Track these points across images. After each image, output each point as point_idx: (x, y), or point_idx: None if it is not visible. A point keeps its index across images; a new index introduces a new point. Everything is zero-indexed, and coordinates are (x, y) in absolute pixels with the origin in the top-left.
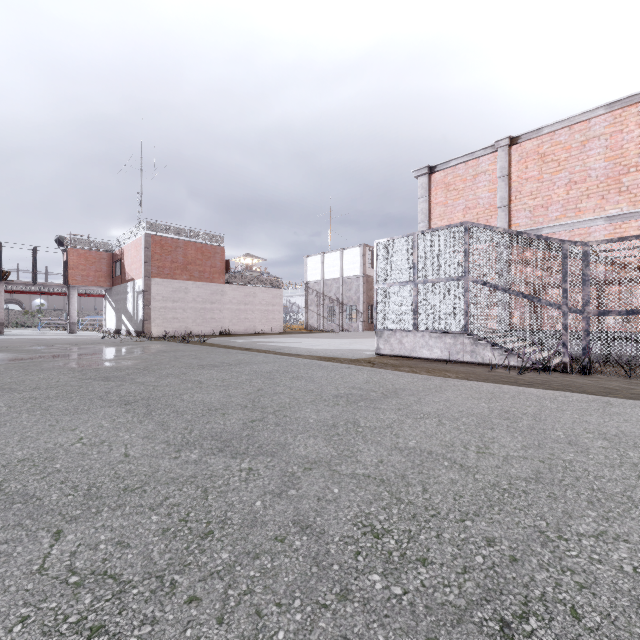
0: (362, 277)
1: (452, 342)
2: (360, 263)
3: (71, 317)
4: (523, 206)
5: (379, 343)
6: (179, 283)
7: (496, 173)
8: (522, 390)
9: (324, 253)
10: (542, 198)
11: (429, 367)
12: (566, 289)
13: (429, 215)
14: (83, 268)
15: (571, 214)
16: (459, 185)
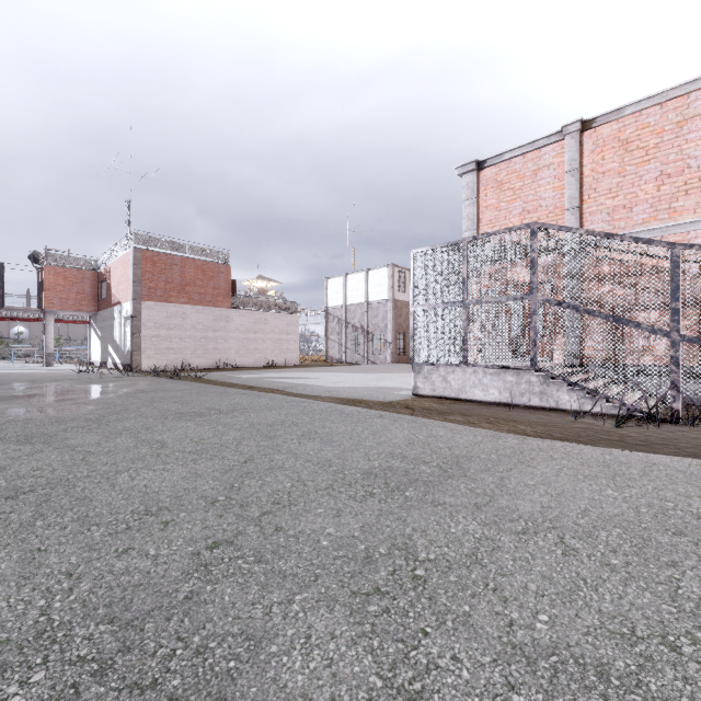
0: (390, 302)
1: (514, 380)
2: (388, 286)
3: (47, 347)
4: (599, 207)
5: (417, 381)
6: (175, 307)
7: (563, 167)
8: (647, 458)
9: (347, 274)
10: (624, 196)
11: (488, 415)
12: (677, 310)
13: (477, 221)
14: (62, 289)
15: (663, 216)
16: (515, 183)
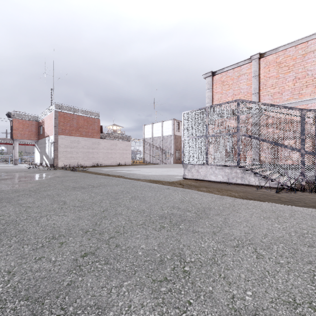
0: (173, 136)
1: (229, 171)
2: (172, 128)
3: (15, 156)
4: (267, 93)
5: (185, 172)
6: (74, 138)
7: (251, 74)
8: (292, 208)
9: (153, 123)
10: (279, 88)
11: (218, 187)
12: (304, 139)
13: (212, 99)
14: (21, 130)
15: (296, 97)
16: (229, 82)
